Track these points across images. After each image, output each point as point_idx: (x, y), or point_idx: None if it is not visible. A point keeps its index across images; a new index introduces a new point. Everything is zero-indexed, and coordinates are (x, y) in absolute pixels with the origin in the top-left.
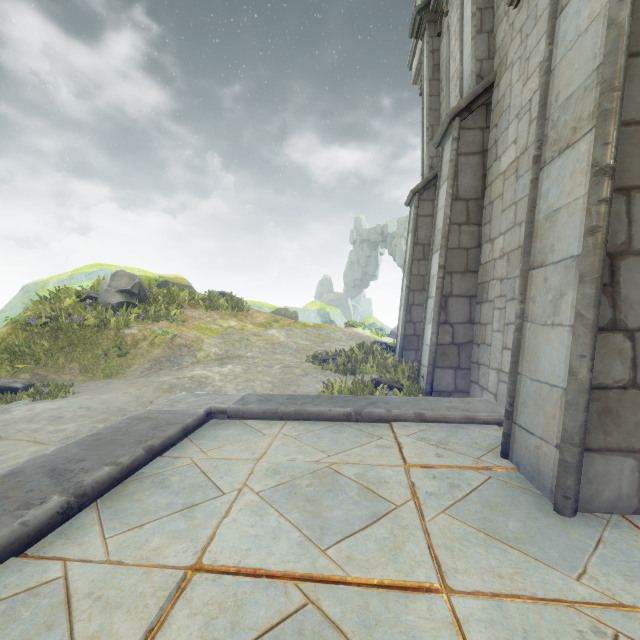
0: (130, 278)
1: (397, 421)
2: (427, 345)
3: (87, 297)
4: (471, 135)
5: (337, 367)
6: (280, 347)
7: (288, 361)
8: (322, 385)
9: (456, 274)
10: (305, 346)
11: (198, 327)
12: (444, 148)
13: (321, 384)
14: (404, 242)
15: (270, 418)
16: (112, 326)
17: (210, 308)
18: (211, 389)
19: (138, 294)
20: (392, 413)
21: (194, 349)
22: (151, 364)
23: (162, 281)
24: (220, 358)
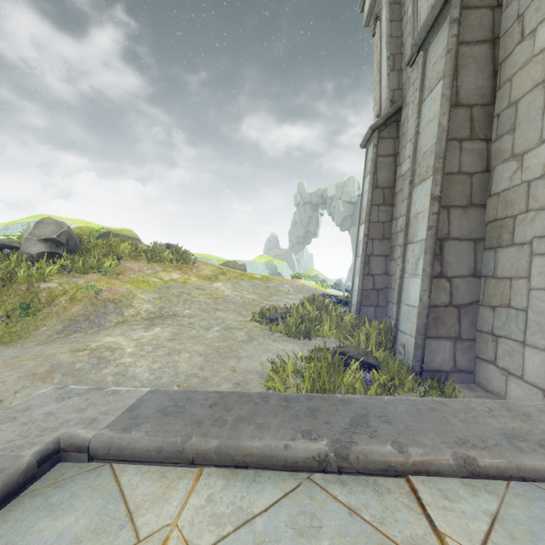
0: (57, 226)
1: (421, 474)
2: (410, 306)
3: (6, 247)
4: (476, 16)
5: (288, 329)
6: (224, 302)
7: (230, 320)
8: (270, 356)
9: (455, 209)
10: (252, 300)
11: (134, 280)
12: (429, 49)
13: (269, 354)
14: (342, 204)
15: (170, 462)
16: (21, 279)
17: (152, 260)
18: (112, 371)
19: (66, 244)
20: (410, 457)
21: (122, 306)
22: (64, 325)
23: (105, 232)
24: (151, 316)
